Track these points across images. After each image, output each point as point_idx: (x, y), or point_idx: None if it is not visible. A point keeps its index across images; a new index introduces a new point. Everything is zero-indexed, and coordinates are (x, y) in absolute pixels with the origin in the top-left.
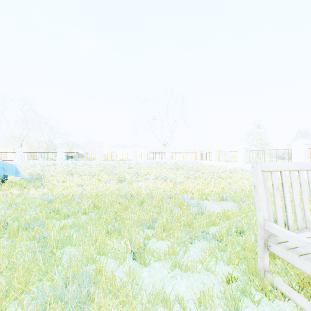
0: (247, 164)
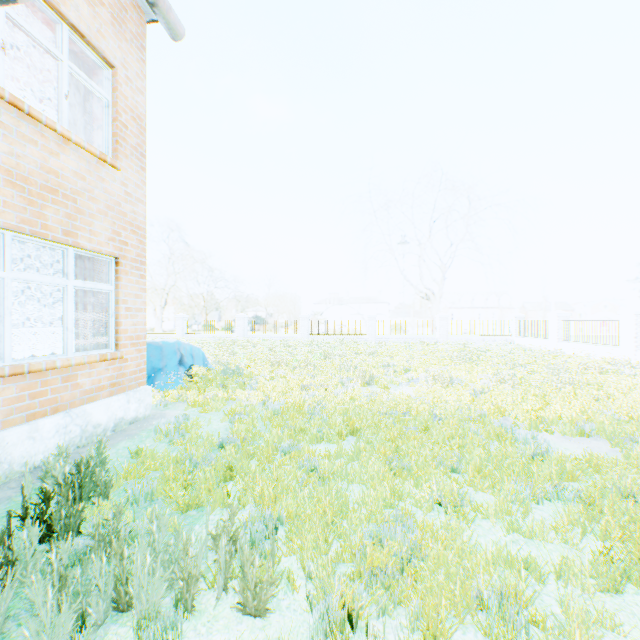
0: None
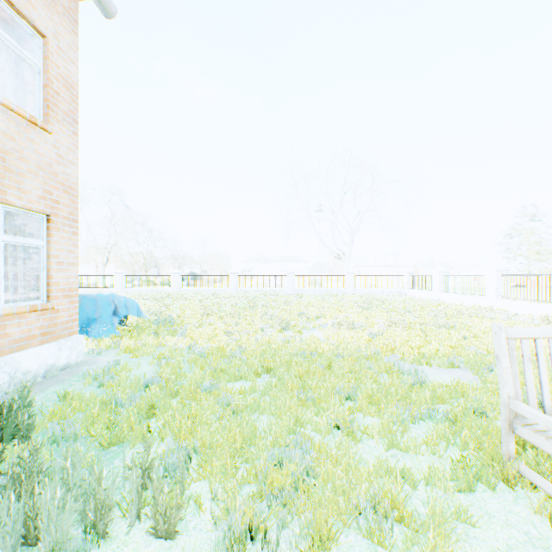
0: (502, 301)
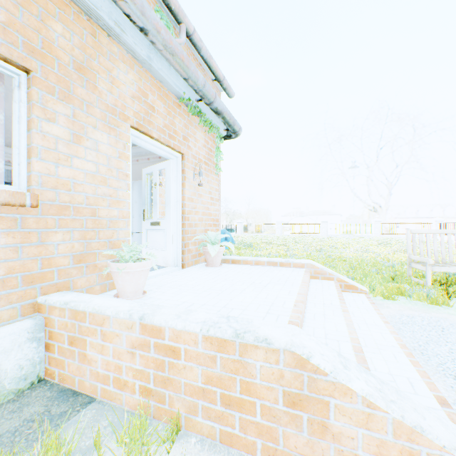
0: None
